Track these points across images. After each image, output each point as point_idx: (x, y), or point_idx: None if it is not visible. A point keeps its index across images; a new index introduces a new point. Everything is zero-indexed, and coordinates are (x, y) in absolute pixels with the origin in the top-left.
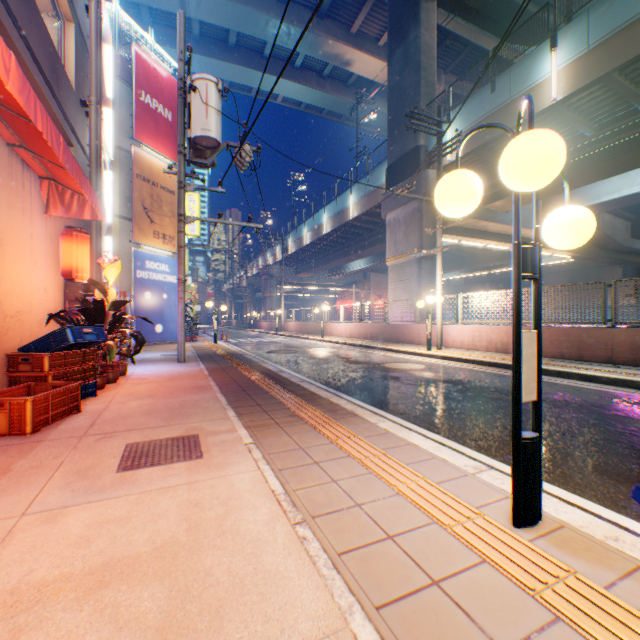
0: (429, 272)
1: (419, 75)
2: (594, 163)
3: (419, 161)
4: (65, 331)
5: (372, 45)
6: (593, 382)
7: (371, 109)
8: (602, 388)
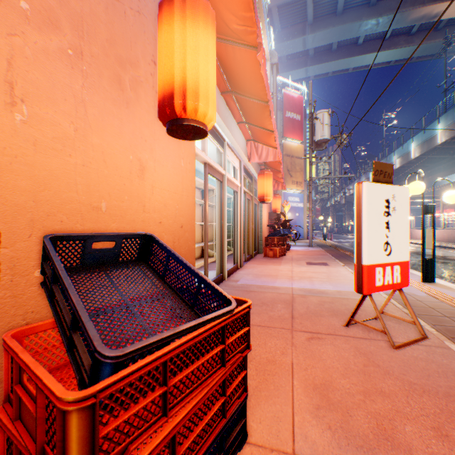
0: None
1: None
2: None
3: None
4: (280, 230)
5: None
6: None
7: None
8: None
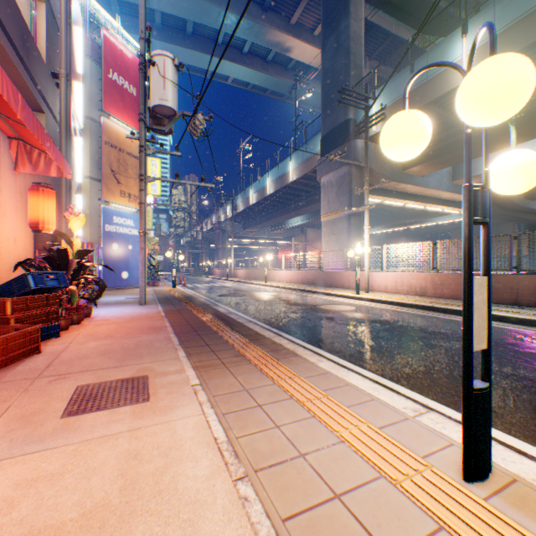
0: (357, 227)
1: (349, 59)
2: (498, 134)
3: (349, 132)
4: (27, 277)
5: (308, 35)
6: (503, 322)
7: (307, 89)
8: (512, 327)
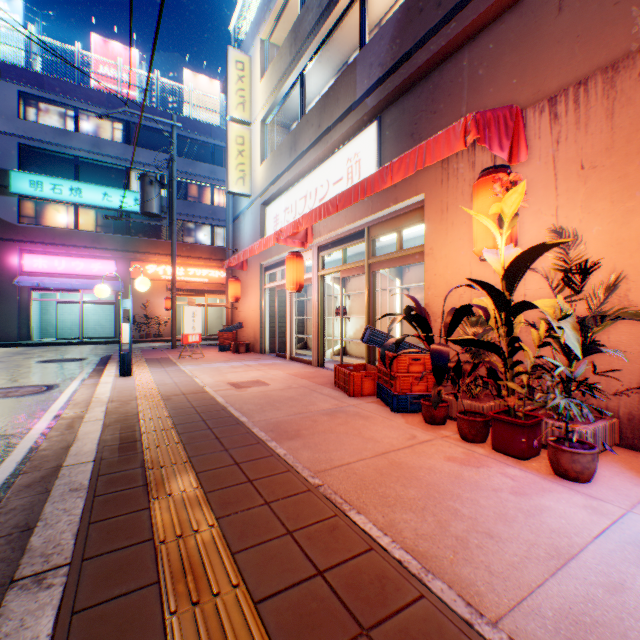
0: None
1: None
2: None
3: None
4: None
5: None
6: None
7: None
8: None
